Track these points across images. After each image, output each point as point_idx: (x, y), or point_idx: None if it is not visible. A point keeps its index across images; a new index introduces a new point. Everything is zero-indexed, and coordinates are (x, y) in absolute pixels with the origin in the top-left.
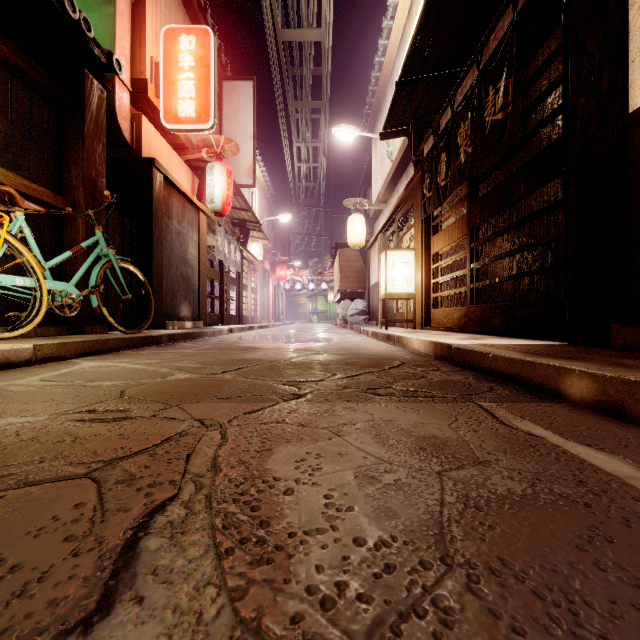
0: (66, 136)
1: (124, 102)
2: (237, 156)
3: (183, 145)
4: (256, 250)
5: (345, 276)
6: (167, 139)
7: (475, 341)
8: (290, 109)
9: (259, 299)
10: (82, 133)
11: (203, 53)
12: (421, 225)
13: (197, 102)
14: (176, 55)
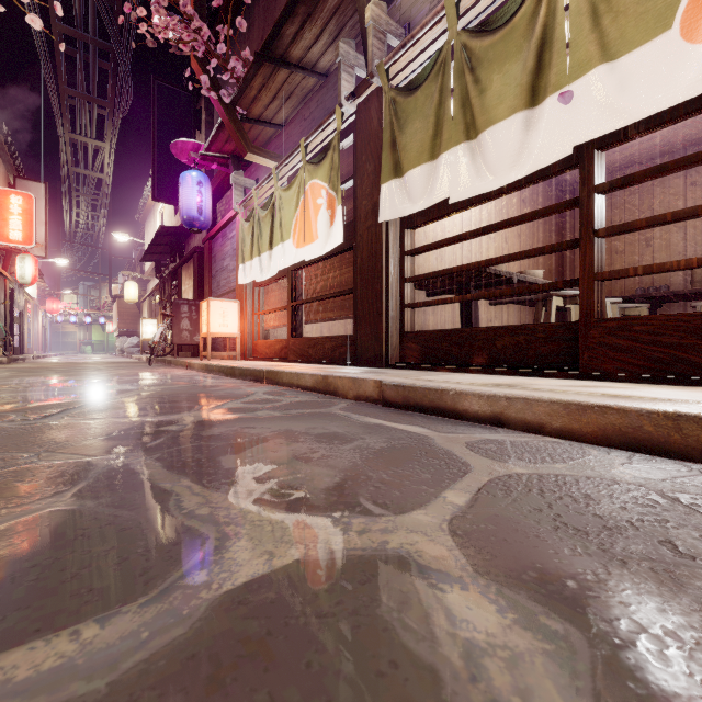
0: None
1: None
2: None
3: None
4: (31, 290)
5: (123, 319)
6: None
7: None
8: (74, 194)
9: (33, 332)
10: None
11: (28, 207)
12: (161, 308)
13: (24, 233)
14: (8, 205)
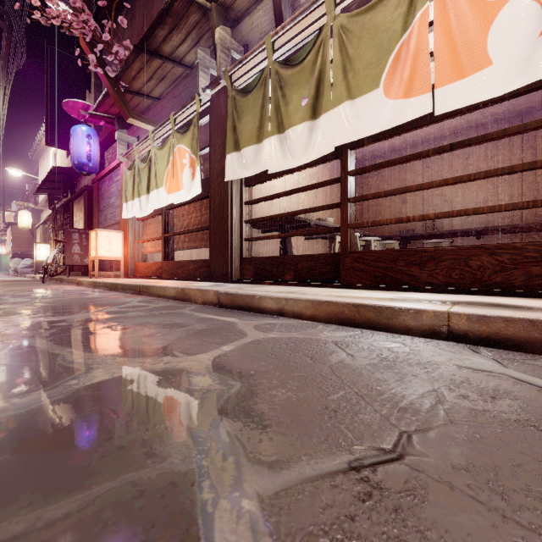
0: None
1: None
2: None
3: None
4: None
5: (17, 243)
6: None
7: None
8: None
9: None
10: None
11: None
12: (54, 234)
13: None
14: None
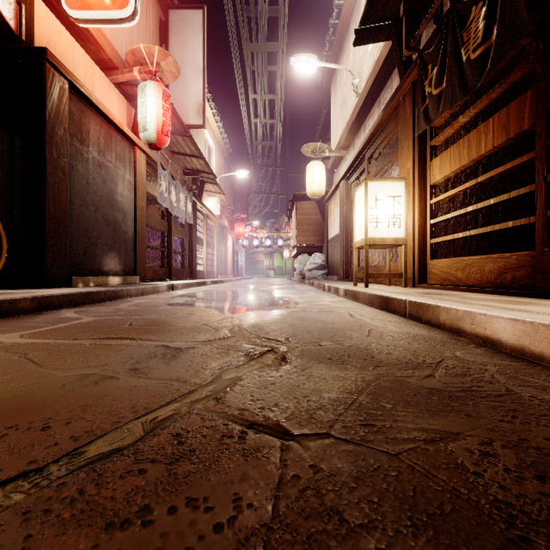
0: None
1: None
2: (185, 93)
3: (111, 63)
4: (212, 205)
5: (302, 229)
6: (89, 52)
7: None
8: (245, 53)
9: (216, 254)
10: None
11: None
12: (413, 147)
13: None
14: None
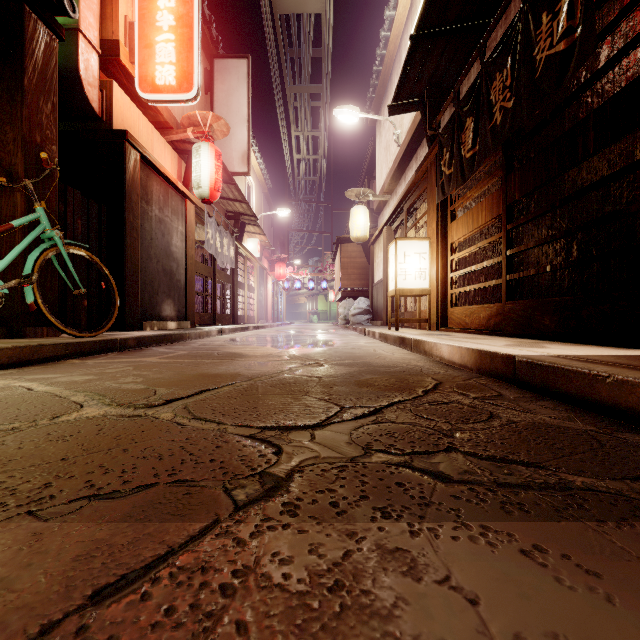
0: (1, 89)
1: (91, 65)
2: (230, 141)
3: (166, 124)
4: (253, 246)
5: (347, 273)
6: (148, 116)
7: (540, 350)
8: (288, 93)
9: (256, 298)
10: (21, 85)
11: (185, 11)
12: (437, 210)
13: (178, 68)
14: (153, 13)
